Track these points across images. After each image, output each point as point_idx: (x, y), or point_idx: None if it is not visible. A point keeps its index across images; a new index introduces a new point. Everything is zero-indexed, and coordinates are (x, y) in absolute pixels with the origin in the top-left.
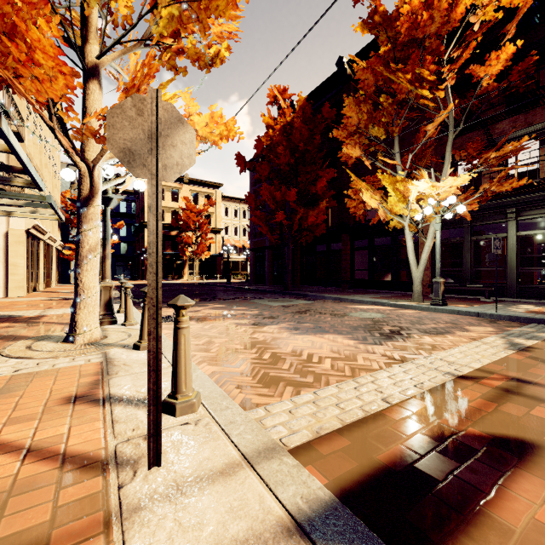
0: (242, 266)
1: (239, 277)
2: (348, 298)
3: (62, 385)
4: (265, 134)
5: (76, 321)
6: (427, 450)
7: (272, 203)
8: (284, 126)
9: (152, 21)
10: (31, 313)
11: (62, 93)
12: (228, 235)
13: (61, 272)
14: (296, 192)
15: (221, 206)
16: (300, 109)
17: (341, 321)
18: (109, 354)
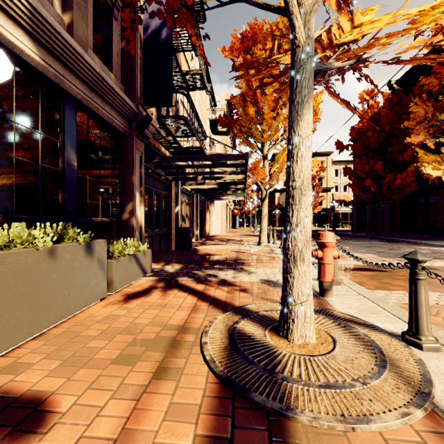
0: (350, 216)
1: (348, 226)
2: (422, 242)
3: (264, 251)
4: (358, 122)
5: (260, 239)
6: (352, 268)
7: (363, 173)
8: (373, 116)
9: (284, 135)
10: (237, 239)
11: (263, 177)
12: (338, 192)
13: (232, 222)
14: (384, 162)
15: (331, 169)
16: (386, 101)
17: (387, 251)
18: (272, 248)
